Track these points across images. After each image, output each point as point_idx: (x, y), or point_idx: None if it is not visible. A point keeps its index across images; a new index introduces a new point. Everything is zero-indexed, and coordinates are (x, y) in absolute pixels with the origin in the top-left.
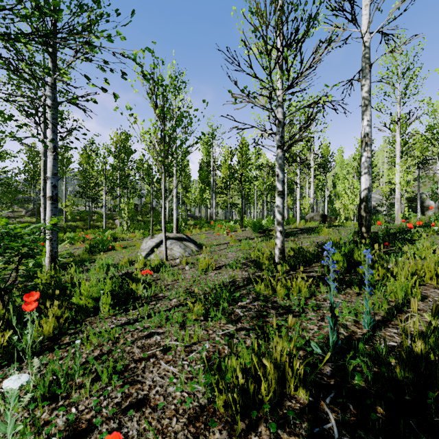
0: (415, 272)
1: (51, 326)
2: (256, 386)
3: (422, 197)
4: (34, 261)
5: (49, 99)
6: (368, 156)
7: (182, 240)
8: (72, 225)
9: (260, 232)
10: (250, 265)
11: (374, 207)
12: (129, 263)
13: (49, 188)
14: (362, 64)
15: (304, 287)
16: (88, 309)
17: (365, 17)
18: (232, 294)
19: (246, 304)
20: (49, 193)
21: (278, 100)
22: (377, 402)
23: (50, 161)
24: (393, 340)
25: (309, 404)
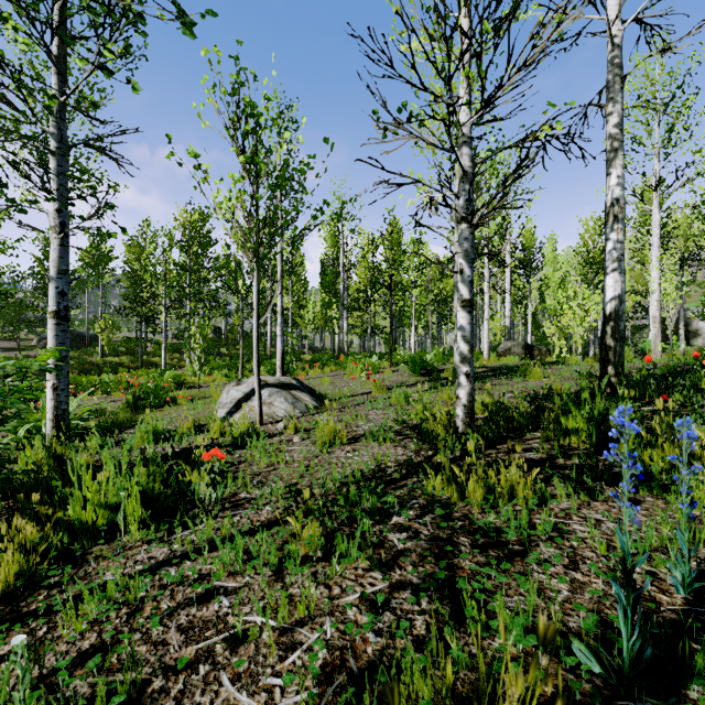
0: None
1: (11, 570)
2: None
3: (687, 315)
4: (28, 426)
5: (53, 140)
6: (618, 239)
7: (289, 388)
8: (112, 361)
9: (424, 375)
10: (411, 436)
11: None
12: (196, 429)
13: (52, 298)
14: (608, 77)
15: (523, 487)
16: (98, 528)
17: None
18: (380, 499)
19: (408, 520)
20: (53, 305)
21: (463, 133)
22: None
23: (54, 249)
24: None
25: None
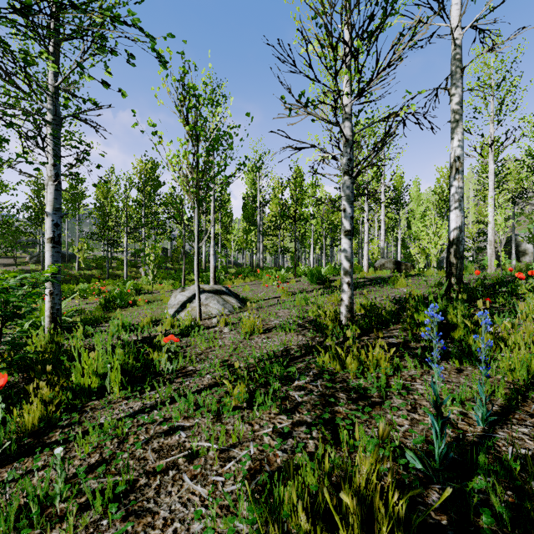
0: (533, 340)
1: (36, 416)
2: None
3: (517, 239)
4: (31, 321)
5: (50, 113)
6: (459, 185)
7: (220, 293)
8: (86, 274)
9: (319, 284)
10: (308, 327)
11: None
12: (153, 323)
13: (49, 228)
14: (451, 68)
15: (384, 360)
16: (91, 389)
17: (456, 7)
18: (286, 369)
19: (305, 383)
20: (50, 233)
21: (345, 111)
22: None
23: (51, 193)
24: (524, 446)
25: None
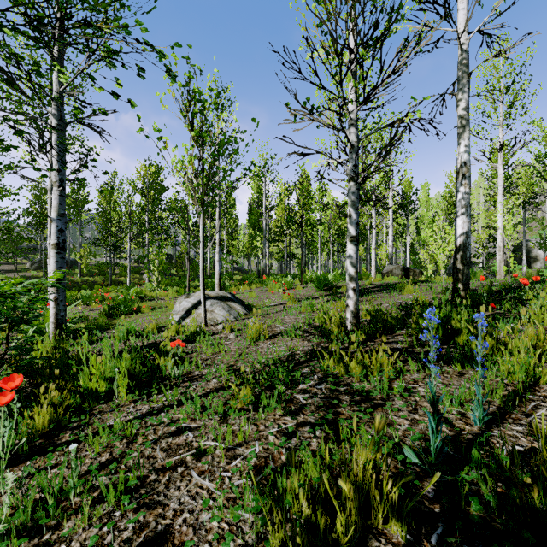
0: (535, 344)
1: (46, 418)
2: (328, 520)
3: (528, 245)
4: (35, 327)
5: (54, 118)
6: (465, 191)
7: (226, 300)
8: (89, 280)
9: (326, 290)
10: (314, 333)
11: None
12: (158, 330)
13: (53, 234)
14: (458, 73)
15: (388, 364)
16: (99, 393)
17: (463, 12)
18: (291, 373)
19: (310, 387)
20: (54, 239)
21: (351, 117)
22: (509, 546)
23: (55, 198)
24: (517, 443)
25: (405, 545)
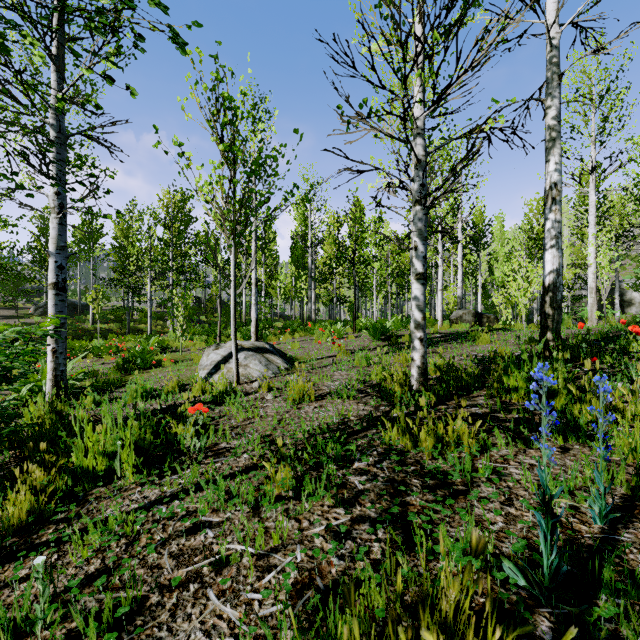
0: None
1: (23, 508)
2: None
3: (622, 286)
4: (30, 385)
5: (52, 130)
6: (556, 219)
7: (263, 352)
8: (102, 328)
9: (384, 340)
10: (371, 394)
11: None
12: (180, 389)
13: (51, 271)
14: (547, 75)
15: (468, 436)
16: (97, 473)
17: None
18: (344, 448)
19: (368, 465)
20: (52, 277)
21: (417, 125)
22: None
23: (53, 228)
24: None
25: None
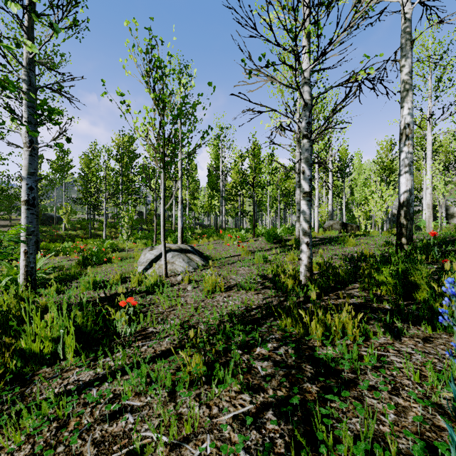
0: None
1: None
2: None
3: (446, 204)
4: (9, 278)
5: (24, 84)
6: (409, 151)
7: (185, 252)
8: (71, 234)
9: (276, 243)
10: (268, 286)
11: (394, 215)
12: (122, 280)
13: (23, 191)
14: (401, 41)
15: (351, 326)
16: (45, 355)
17: None
18: (248, 335)
19: (268, 351)
20: (24, 196)
21: (304, 76)
22: None
23: (25, 158)
24: None
25: None
